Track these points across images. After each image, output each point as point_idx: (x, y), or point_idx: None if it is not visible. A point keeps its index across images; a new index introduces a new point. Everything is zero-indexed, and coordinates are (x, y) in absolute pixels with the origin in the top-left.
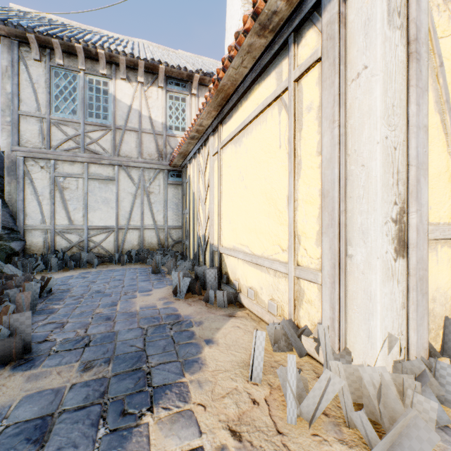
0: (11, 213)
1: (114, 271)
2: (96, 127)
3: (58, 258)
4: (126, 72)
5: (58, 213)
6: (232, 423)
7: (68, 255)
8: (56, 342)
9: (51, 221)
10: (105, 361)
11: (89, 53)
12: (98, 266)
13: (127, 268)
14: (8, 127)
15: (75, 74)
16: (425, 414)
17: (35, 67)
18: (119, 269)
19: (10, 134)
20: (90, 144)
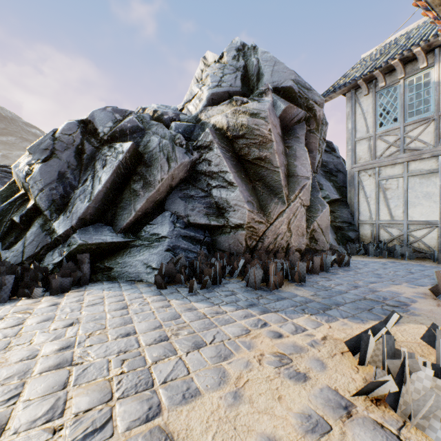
0: (350, 212)
1: (419, 266)
2: (416, 125)
3: (378, 247)
4: None
5: (381, 210)
6: (329, 336)
7: (385, 246)
8: (318, 284)
9: (375, 217)
10: (323, 297)
11: (406, 59)
12: (413, 259)
13: (440, 267)
14: (349, 153)
15: (395, 86)
16: (425, 408)
17: (365, 101)
18: (428, 266)
19: (350, 158)
20: (409, 143)
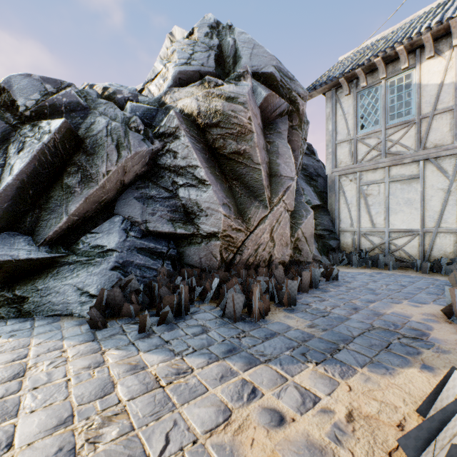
0: (331, 219)
1: (406, 277)
2: (397, 128)
3: (360, 256)
4: (434, 47)
5: (362, 217)
6: (356, 411)
7: (367, 255)
8: (311, 307)
9: (356, 225)
10: (323, 328)
11: (388, 58)
12: (396, 269)
13: (426, 277)
14: (329, 156)
15: (376, 86)
16: None
17: (346, 101)
18: (414, 276)
19: (331, 161)
20: (391, 147)
